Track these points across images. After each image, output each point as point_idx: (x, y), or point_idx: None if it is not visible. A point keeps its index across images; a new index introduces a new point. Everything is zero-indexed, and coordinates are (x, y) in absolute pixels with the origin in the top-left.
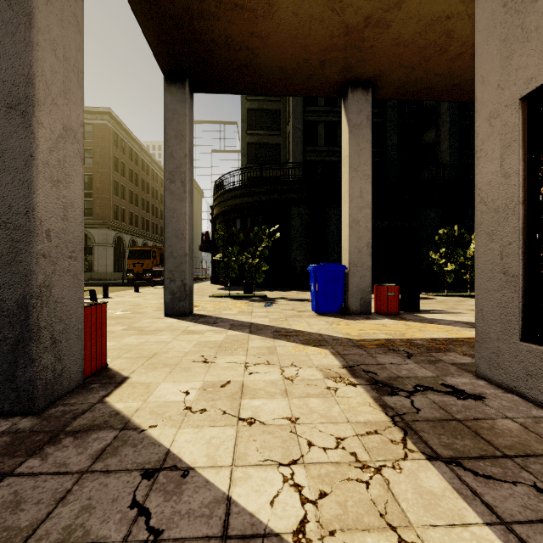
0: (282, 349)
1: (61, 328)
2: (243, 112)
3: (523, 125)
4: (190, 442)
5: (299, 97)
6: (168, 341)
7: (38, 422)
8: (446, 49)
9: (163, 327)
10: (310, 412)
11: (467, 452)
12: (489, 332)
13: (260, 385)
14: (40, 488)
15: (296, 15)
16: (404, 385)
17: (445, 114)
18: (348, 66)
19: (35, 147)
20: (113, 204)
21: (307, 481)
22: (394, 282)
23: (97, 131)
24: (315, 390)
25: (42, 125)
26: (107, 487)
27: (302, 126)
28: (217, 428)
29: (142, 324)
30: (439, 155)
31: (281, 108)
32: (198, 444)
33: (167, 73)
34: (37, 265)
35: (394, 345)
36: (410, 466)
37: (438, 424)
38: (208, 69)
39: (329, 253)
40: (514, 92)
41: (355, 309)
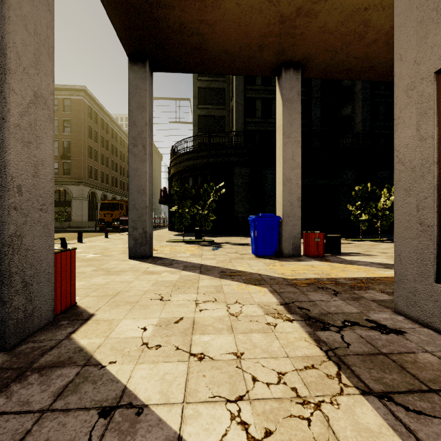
0: (228, 287)
1: (32, 273)
2: (194, 90)
3: (438, 95)
4: (145, 378)
5: (241, 78)
6: (130, 281)
7: (8, 358)
8: (364, 36)
9: (126, 268)
10: (253, 347)
11: (396, 386)
12: (406, 274)
13: (209, 321)
14: (1, 428)
15: (239, 6)
16: (334, 321)
17: (359, 92)
18: (282, 50)
19: (6, 110)
20: (87, 165)
21: (253, 418)
22: (318, 229)
23: (75, 105)
24: (257, 326)
25: (14, 92)
26: (65, 427)
27: (243, 102)
28: (170, 364)
29: (109, 266)
30: (354, 126)
31: (225, 87)
32: (152, 380)
33: (131, 54)
34: (9, 217)
35: (322, 284)
36: (346, 401)
37: (367, 358)
38: (165, 52)
39: (265, 205)
40: (429, 66)
41: (287, 252)
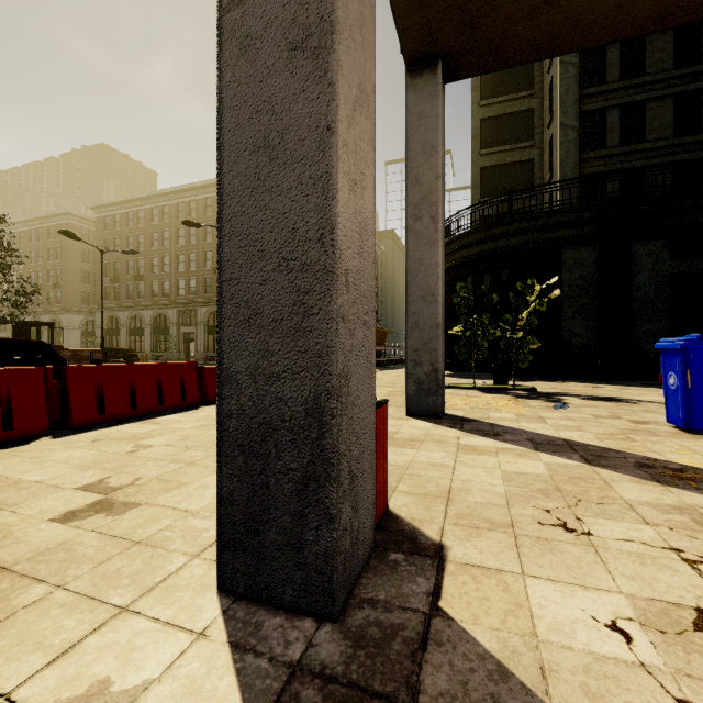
0: None
1: (357, 453)
2: (474, 125)
3: None
4: None
5: (572, 78)
6: (449, 464)
7: (349, 649)
8: None
9: (419, 436)
10: None
11: None
12: None
13: None
14: None
15: None
16: None
17: None
18: None
19: (334, 109)
20: None
21: None
22: None
23: None
24: None
25: (341, 72)
26: None
27: (577, 122)
28: None
29: None
30: None
31: (534, 105)
32: None
33: (411, 60)
34: (337, 337)
35: None
36: None
37: None
38: (476, 34)
39: (636, 320)
40: None
41: None
